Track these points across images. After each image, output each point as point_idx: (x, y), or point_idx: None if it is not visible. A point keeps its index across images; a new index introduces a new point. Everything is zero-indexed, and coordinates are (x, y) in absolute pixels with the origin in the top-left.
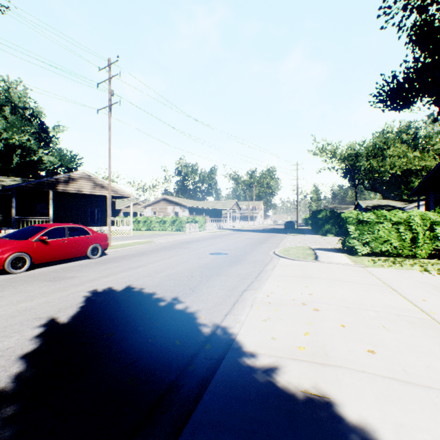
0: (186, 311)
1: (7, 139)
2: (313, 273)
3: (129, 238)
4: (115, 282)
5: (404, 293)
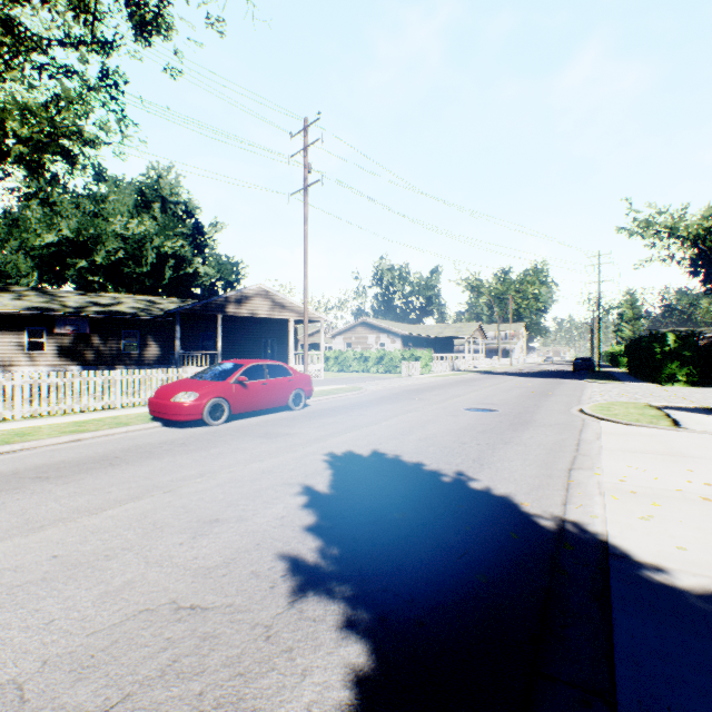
0: (491, 492)
1: (159, 247)
2: (688, 449)
3: (322, 383)
4: (351, 445)
5: None
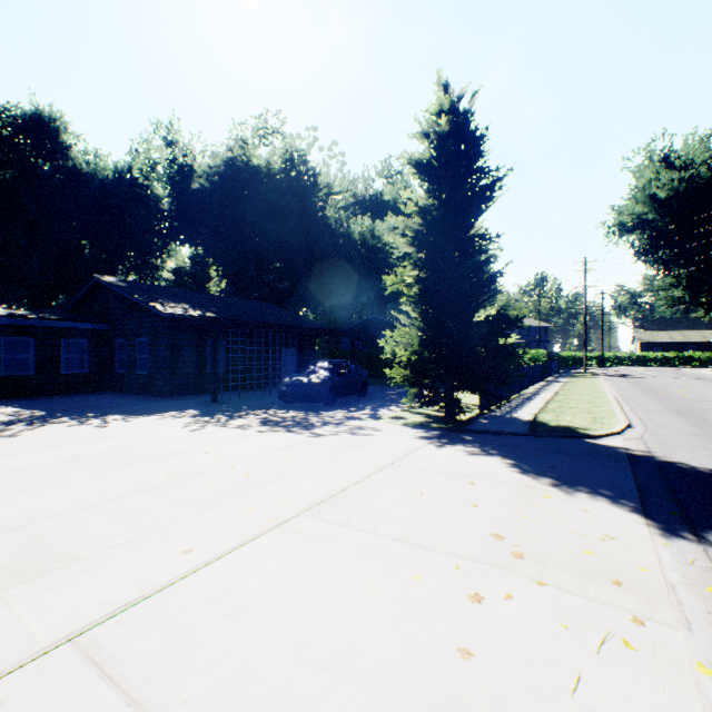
0: None
1: None
2: None
3: None
4: None
5: (144, 585)
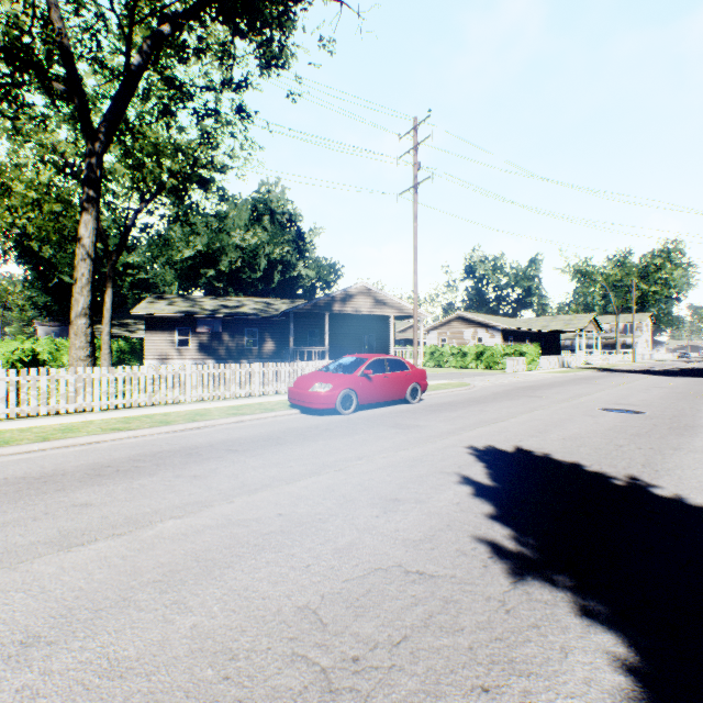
0: (685, 501)
1: (269, 254)
2: None
3: None
4: (488, 440)
5: None
